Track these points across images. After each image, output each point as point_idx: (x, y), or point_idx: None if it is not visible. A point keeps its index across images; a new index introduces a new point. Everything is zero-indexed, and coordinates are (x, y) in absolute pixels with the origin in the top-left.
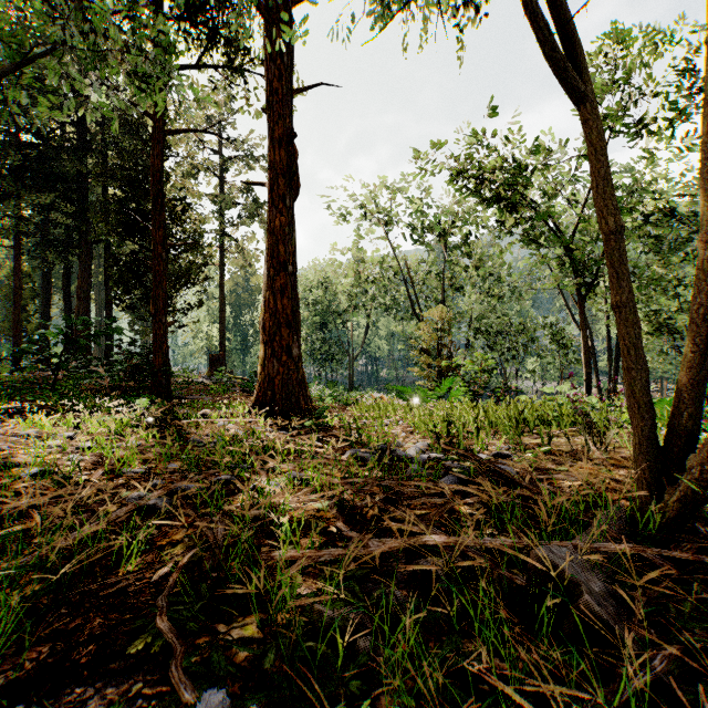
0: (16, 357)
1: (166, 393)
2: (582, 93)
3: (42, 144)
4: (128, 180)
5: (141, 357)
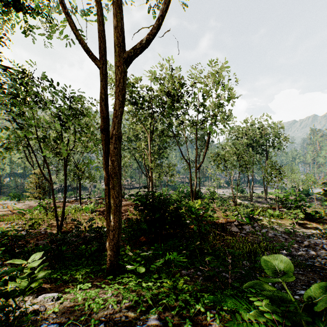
0: None
1: None
2: (50, 183)
3: None
4: None
5: None
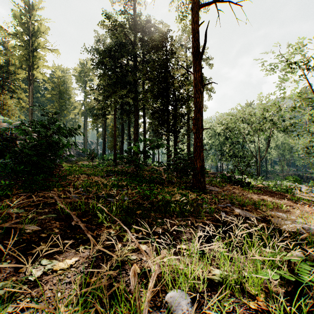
0: (114, 159)
1: (203, 187)
2: None
3: (122, 71)
4: (151, 80)
5: (187, 162)
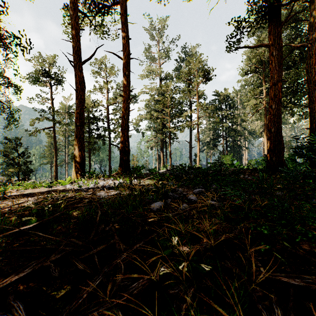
0: None
1: None
2: None
3: None
4: None
5: None
